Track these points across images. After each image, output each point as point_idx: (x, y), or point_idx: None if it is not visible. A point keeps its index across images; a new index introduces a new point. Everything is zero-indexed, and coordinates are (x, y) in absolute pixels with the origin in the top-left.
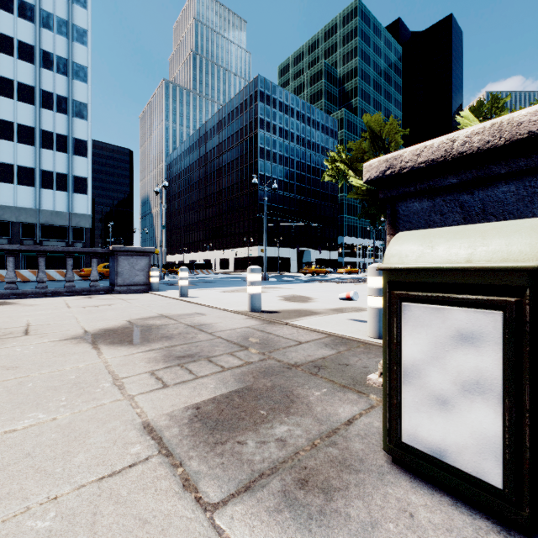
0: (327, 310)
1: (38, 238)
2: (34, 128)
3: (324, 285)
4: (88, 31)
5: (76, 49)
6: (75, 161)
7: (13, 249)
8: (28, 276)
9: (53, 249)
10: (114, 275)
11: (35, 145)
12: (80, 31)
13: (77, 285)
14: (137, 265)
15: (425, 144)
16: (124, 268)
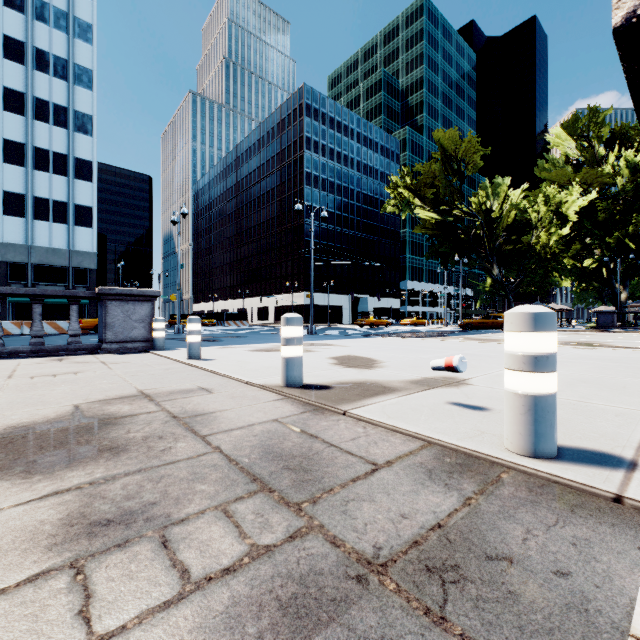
0: (406, 383)
1: (29, 281)
2: (24, 144)
3: (388, 341)
4: (93, 26)
5: (78, 47)
6: (76, 187)
7: None
8: (9, 329)
9: (11, 291)
10: (102, 327)
11: (26, 165)
12: (83, 25)
13: (62, 341)
14: (135, 314)
15: None
16: (116, 318)
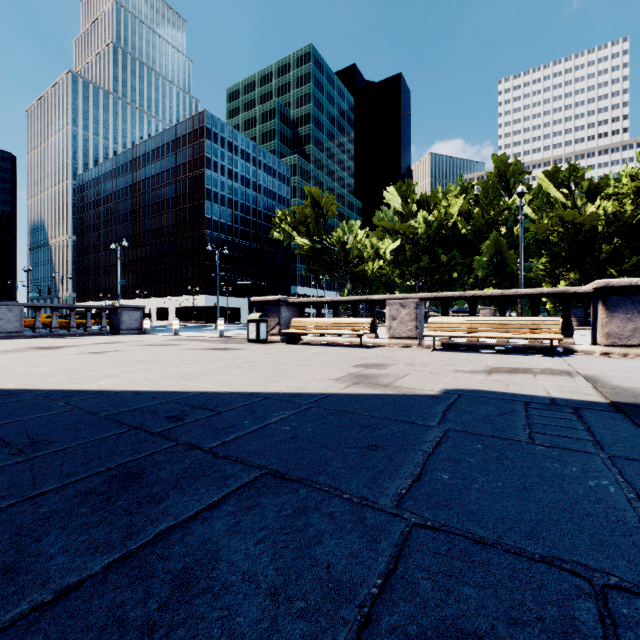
0: None
1: None
2: None
3: None
4: None
5: None
6: None
7: (59, 306)
8: None
9: (81, 306)
10: (119, 323)
11: None
12: None
13: None
14: (134, 316)
15: (259, 298)
16: (126, 319)
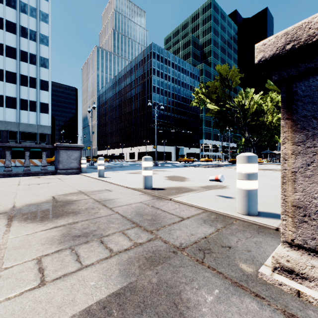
0: (199, 187)
1: (18, 140)
2: (15, 73)
3: (193, 169)
4: (49, 15)
5: (41, 25)
6: (41, 93)
7: None
8: None
9: (15, 145)
10: (57, 162)
11: (17, 83)
12: (44, 15)
13: (37, 169)
14: (72, 156)
15: None
16: (64, 158)
